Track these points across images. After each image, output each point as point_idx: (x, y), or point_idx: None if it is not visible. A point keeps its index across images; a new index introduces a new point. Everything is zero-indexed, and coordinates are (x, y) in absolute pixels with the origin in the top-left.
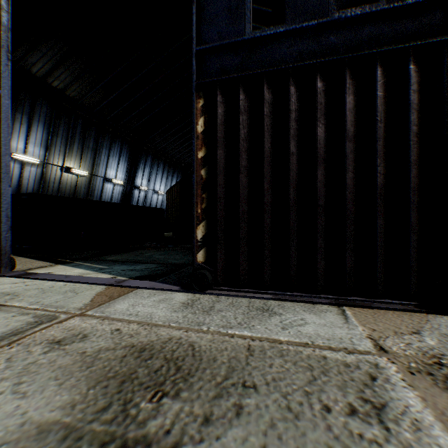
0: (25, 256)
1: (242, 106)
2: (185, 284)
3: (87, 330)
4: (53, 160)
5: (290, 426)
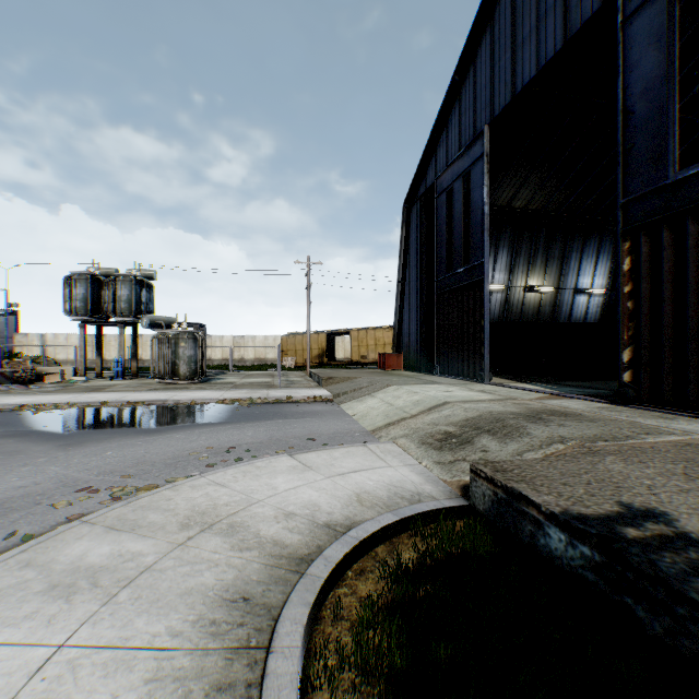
0: (494, 376)
1: (664, 242)
2: (614, 401)
3: (529, 403)
4: (515, 282)
5: (594, 426)
